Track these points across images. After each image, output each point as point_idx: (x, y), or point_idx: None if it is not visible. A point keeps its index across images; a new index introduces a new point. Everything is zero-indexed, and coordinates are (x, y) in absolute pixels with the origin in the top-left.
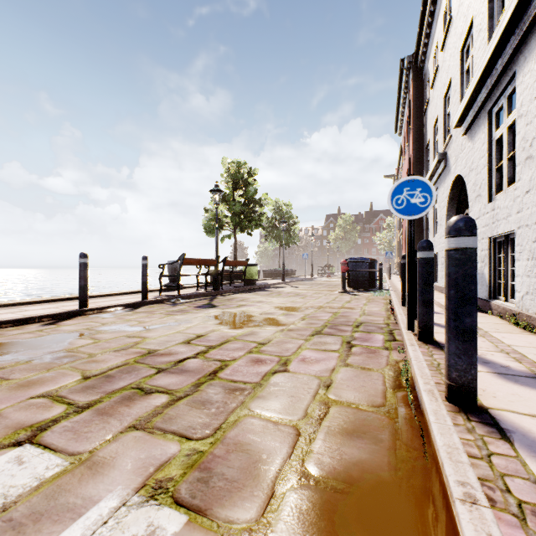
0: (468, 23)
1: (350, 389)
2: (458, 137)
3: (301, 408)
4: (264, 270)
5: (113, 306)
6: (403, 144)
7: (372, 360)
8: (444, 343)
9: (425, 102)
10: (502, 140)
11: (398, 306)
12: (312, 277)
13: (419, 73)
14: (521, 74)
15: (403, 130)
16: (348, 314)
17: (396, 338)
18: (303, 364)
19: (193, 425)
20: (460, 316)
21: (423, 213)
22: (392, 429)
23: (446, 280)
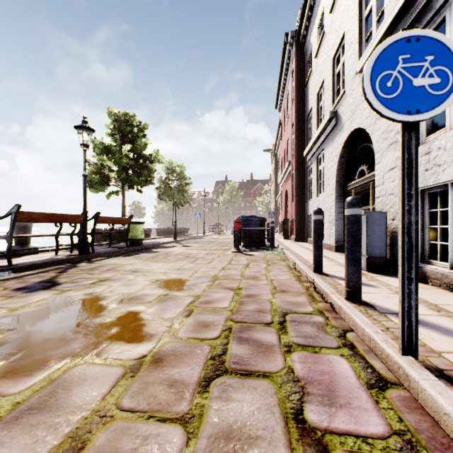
0: None
1: None
2: (356, 89)
3: None
4: (157, 229)
5: None
6: (282, 118)
7: None
8: None
9: (307, 75)
10: None
11: (312, 273)
12: (204, 235)
13: (301, 48)
14: None
15: (283, 105)
16: (256, 291)
17: (379, 371)
18: None
19: None
20: None
21: (439, 107)
22: None
23: None
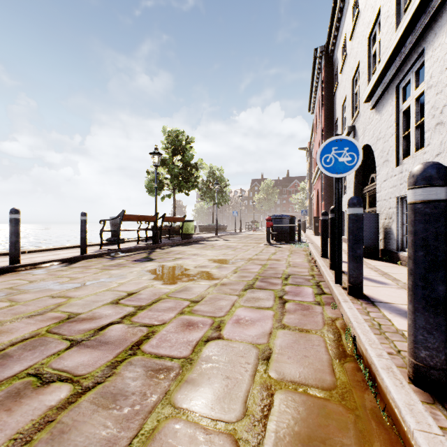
0: (376, 12)
1: (293, 362)
2: (366, 112)
3: (238, 398)
4: (200, 226)
5: (48, 262)
6: (315, 121)
7: (308, 319)
8: (374, 298)
9: (335, 85)
10: (407, 112)
11: (318, 257)
12: (241, 231)
13: (329, 61)
14: (431, 49)
15: (315, 109)
16: (276, 266)
17: (324, 291)
18: (238, 327)
19: (92, 445)
20: (431, 284)
21: (350, 171)
22: (355, 430)
23: (411, 240)
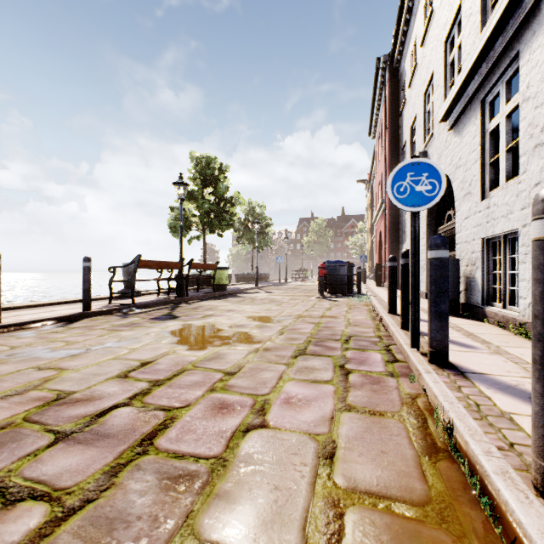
0: (454, 10)
1: (366, 462)
2: (442, 134)
3: (293, 522)
4: (236, 274)
5: (39, 321)
6: (377, 147)
7: (380, 396)
8: (463, 367)
9: (401, 103)
10: (495, 132)
11: (385, 314)
12: (287, 281)
13: (395, 73)
14: (527, 51)
15: (377, 133)
16: (332, 325)
17: (397, 358)
18: (288, 410)
19: None
20: None
21: (430, 203)
22: None
23: (540, 291)
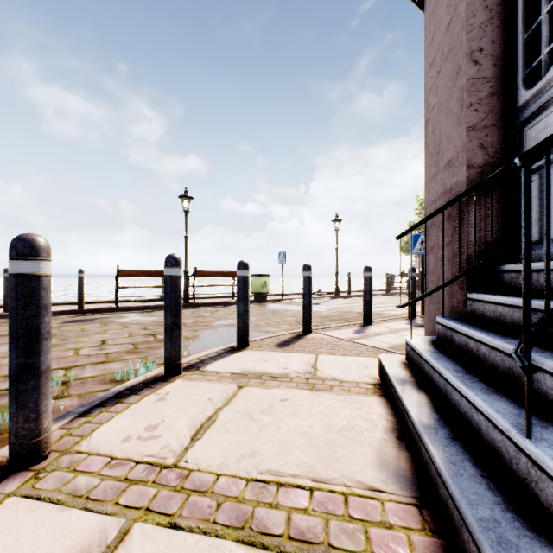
0: None
1: None
2: None
3: None
4: None
5: (378, 294)
6: None
7: None
8: None
9: None
10: None
11: None
12: None
13: None
14: None
15: None
16: None
17: None
18: None
19: None
20: None
21: None
22: None
23: None
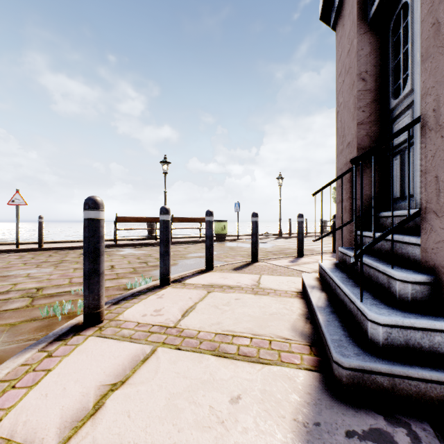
0: None
1: None
2: None
3: None
4: None
5: (313, 236)
6: None
7: None
8: None
9: None
10: None
11: None
12: None
13: None
14: None
15: None
16: None
17: None
18: None
19: None
20: None
21: None
22: None
23: None
